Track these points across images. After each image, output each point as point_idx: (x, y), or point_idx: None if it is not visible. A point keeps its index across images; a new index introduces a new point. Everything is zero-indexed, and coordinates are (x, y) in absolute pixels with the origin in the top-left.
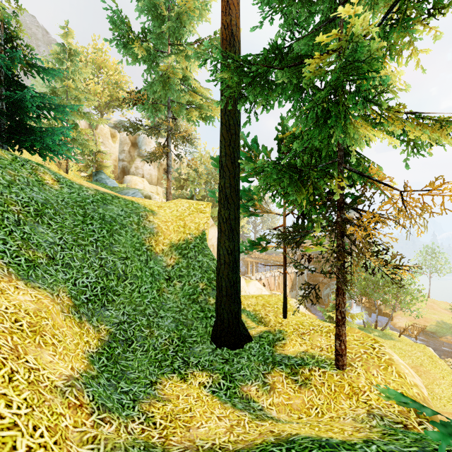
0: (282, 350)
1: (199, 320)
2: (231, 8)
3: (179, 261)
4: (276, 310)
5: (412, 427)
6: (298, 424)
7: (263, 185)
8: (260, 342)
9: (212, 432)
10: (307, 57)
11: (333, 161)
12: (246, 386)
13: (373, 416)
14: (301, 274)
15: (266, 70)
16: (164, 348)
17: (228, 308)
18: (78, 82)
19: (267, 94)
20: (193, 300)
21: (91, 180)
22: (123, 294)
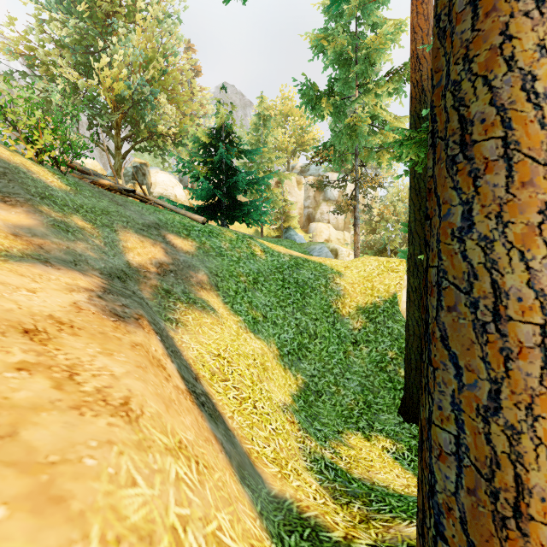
0: None
1: (386, 390)
2: (421, 63)
3: (366, 325)
4: None
5: None
6: None
7: None
8: None
9: (388, 480)
10: None
11: None
12: None
13: None
14: None
15: None
16: (350, 407)
17: (418, 383)
18: (270, 143)
19: None
20: (380, 368)
21: (279, 232)
22: (313, 352)
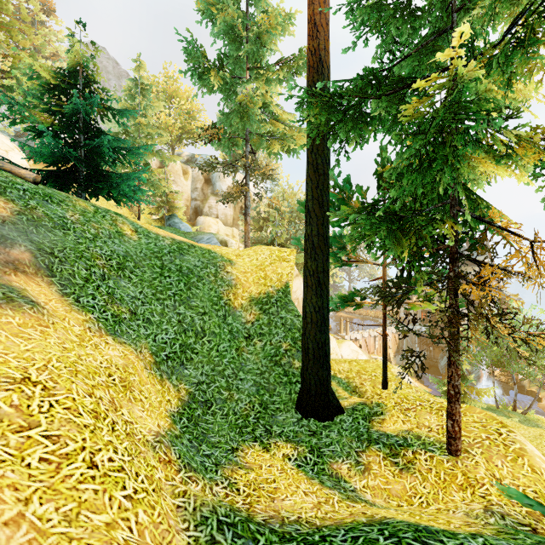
0: (380, 427)
1: (282, 386)
2: (319, 31)
3: (260, 317)
4: (374, 379)
5: (544, 532)
6: (396, 510)
7: (355, 236)
8: (354, 415)
9: (298, 506)
10: (411, 80)
11: (444, 203)
12: (336, 463)
13: (491, 513)
14: (404, 337)
15: (360, 101)
16: (245, 413)
17: (315, 373)
18: (150, 117)
19: (361, 130)
20: (275, 362)
21: (162, 223)
22: (201, 353)
